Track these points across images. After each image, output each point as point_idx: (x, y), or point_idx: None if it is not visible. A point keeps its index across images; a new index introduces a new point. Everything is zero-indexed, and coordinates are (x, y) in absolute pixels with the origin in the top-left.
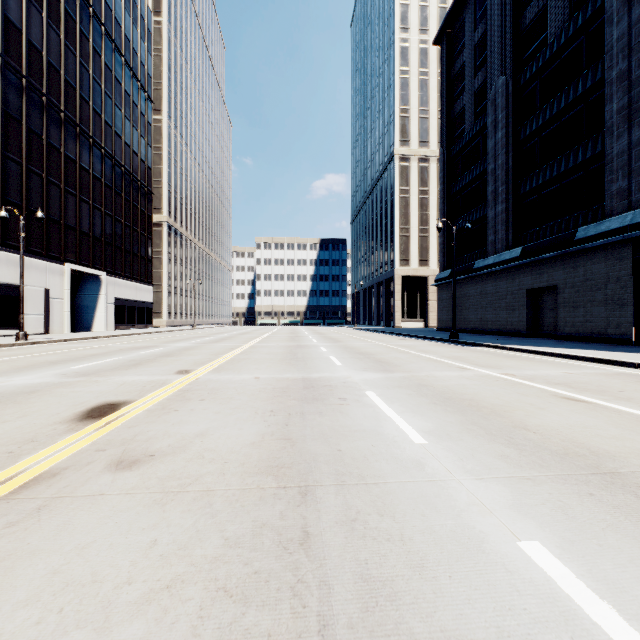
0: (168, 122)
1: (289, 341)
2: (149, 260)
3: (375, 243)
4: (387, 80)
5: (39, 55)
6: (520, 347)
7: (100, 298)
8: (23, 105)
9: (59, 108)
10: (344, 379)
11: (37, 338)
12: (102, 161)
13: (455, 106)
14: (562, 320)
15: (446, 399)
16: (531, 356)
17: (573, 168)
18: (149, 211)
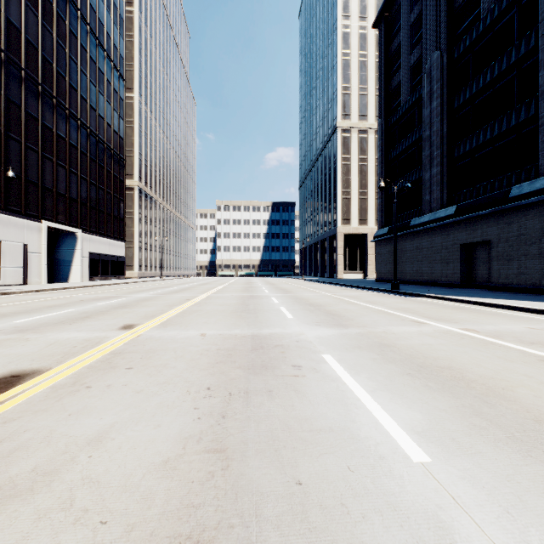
0: (139, 99)
1: (243, 291)
2: (121, 219)
3: (320, 205)
4: (331, 62)
5: (17, 32)
6: (463, 298)
7: (76, 252)
8: (2, 77)
9: (37, 81)
10: (297, 336)
11: (11, 289)
12: (78, 130)
13: (392, 81)
14: (496, 272)
15: (420, 367)
16: (478, 308)
17: (506, 131)
18: (121, 176)
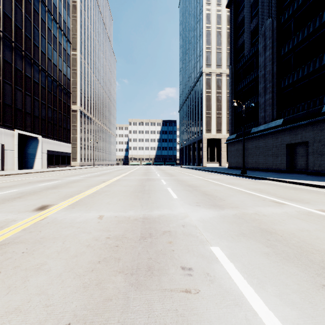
0: (80, 55)
1: (143, 175)
2: (68, 129)
3: (192, 121)
4: (198, 32)
5: None
6: (297, 181)
7: (38, 150)
8: None
9: (11, 40)
10: (182, 219)
11: None
12: (39, 73)
13: (238, 41)
14: (312, 162)
15: None
16: (311, 188)
17: (318, 68)
18: (68, 103)
